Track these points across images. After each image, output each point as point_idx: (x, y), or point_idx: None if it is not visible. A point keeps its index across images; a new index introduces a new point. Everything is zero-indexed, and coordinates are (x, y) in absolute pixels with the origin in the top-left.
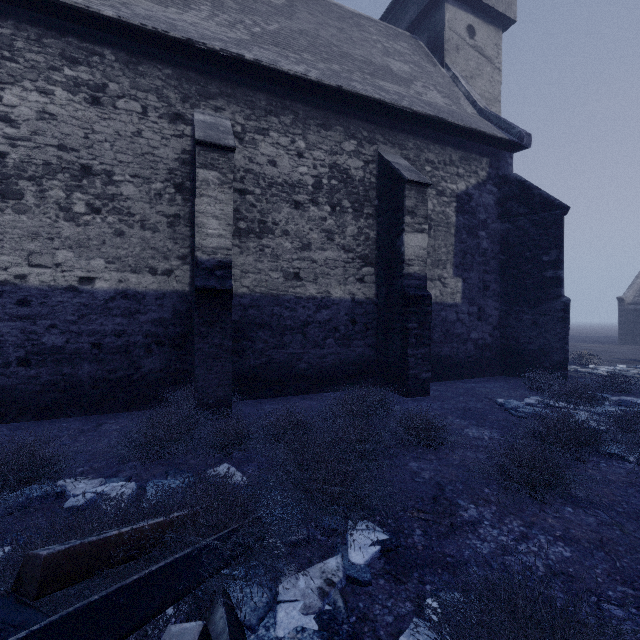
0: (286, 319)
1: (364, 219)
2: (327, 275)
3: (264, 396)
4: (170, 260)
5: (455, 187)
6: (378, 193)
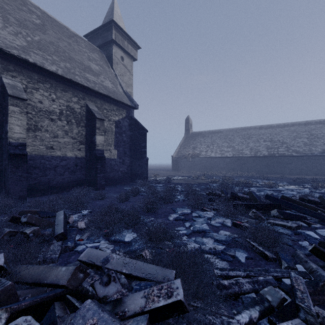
0: (47, 165)
1: (81, 127)
2: (65, 148)
3: (37, 196)
4: None
5: (115, 118)
6: (86, 118)
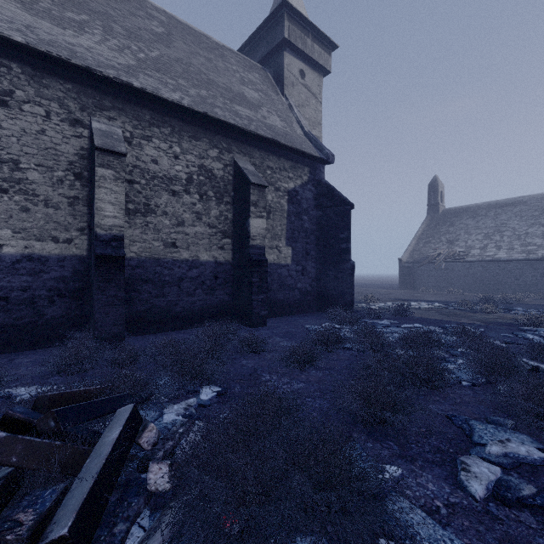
0: (165, 276)
1: (224, 205)
2: (197, 244)
3: (148, 333)
4: (70, 231)
5: (287, 186)
6: (234, 187)
